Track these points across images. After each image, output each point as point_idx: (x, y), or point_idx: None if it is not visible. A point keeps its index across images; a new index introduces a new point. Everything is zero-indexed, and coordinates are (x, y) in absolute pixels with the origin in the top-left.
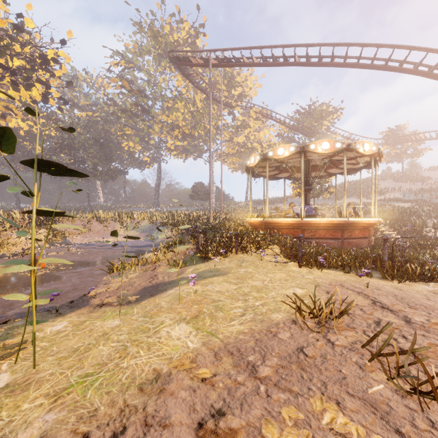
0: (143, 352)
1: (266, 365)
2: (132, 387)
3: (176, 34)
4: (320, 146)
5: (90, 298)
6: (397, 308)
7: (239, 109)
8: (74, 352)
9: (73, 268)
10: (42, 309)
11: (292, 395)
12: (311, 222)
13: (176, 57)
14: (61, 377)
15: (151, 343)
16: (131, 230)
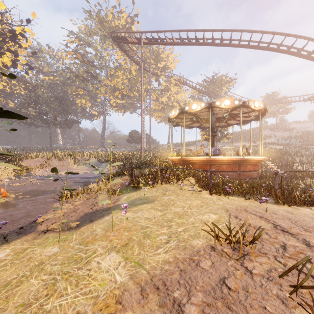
0: (70, 289)
1: (192, 303)
2: None
3: (117, 21)
4: (223, 102)
5: (38, 224)
6: (295, 231)
7: (163, 77)
8: (5, 286)
9: (30, 197)
10: None
11: None
12: (216, 159)
13: (116, 36)
14: None
15: (80, 276)
16: (82, 165)
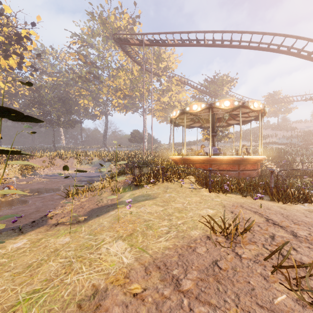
0: (85, 268)
1: (188, 278)
2: (72, 304)
3: (119, 22)
4: (223, 103)
5: (48, 218)
6: (285, 224)
7: (165, 77)
8: (28, 267)
9: (38, 194)
10: (8, 228)
11: (211, 308)
12: (216, 159)
13: (118, 38)
14: (11, 293)
15: (93, 259)
16: (85, 164)
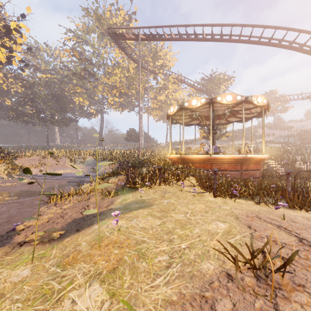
0: None
1: None
2: None
3: (115, 19)
4: (225, 98)
5: (16, 233)
6: None
7: (161, 75)
8: None
9: (18, 198)
10: None
11: None
12: (217, 158)
13: (113, 32)
14: None
15: None
16: (78, 164)
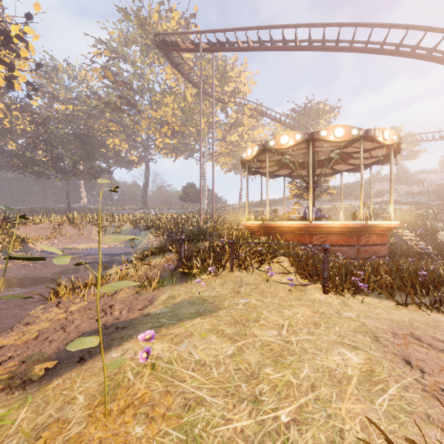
0: None
1: None
2: None
3: (166, 24)
4: (333, 132)
5: None
6: None
7: (233, 105)
8: None
9: (4, 290)
10: None
11: None
12: (321, 226)
13: (162, 40)
14: None
15: None
16: (110, 234)
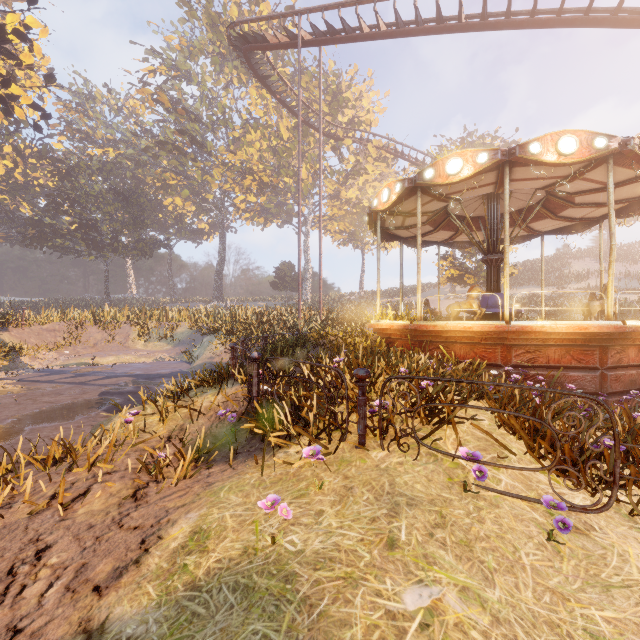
0: None
1: None
2: None
3: None
4: (554, 146)
5: None
6: None
7: (350, 142)
8: None
9: None
10: None
11: None
12: (531, 330)
13: (240, 34)
14: None
15: None
16: (158, 340)
